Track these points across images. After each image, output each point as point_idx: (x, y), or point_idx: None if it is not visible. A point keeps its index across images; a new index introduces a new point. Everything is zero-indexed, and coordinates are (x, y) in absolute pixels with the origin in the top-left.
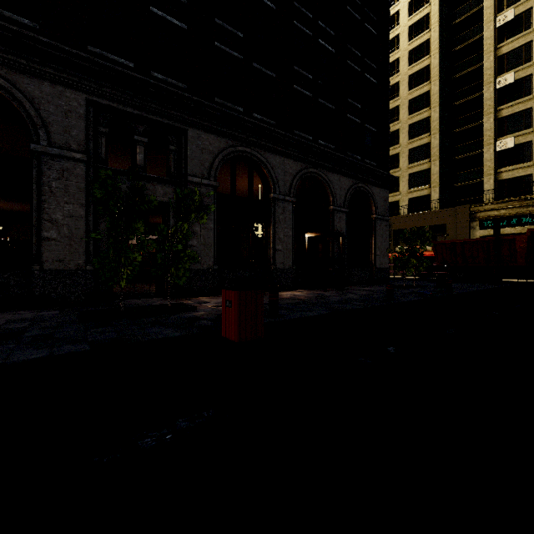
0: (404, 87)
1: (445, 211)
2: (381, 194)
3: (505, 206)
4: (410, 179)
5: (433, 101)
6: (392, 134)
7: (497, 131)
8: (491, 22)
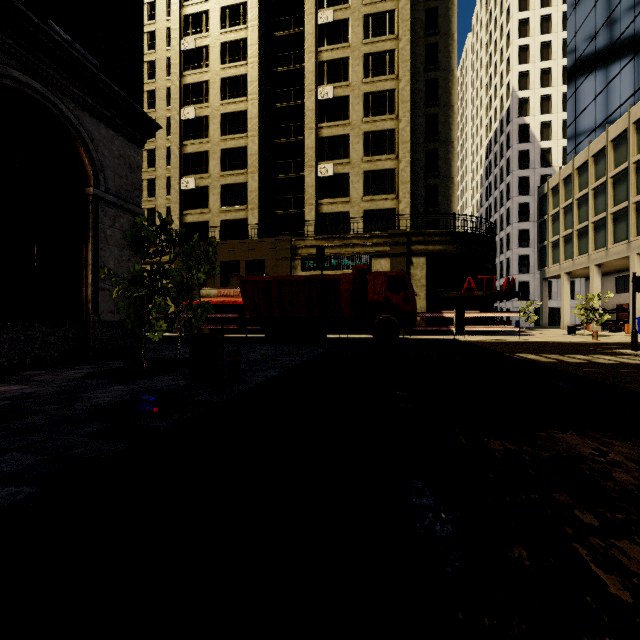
0: (215, 56)
1: (264, 242)
2: (119, 148)
3: (326, 243)
4: (223, 193)
5: (251, 90)
6: (199, 121)
7: (319, 153)
8: (313, 16)
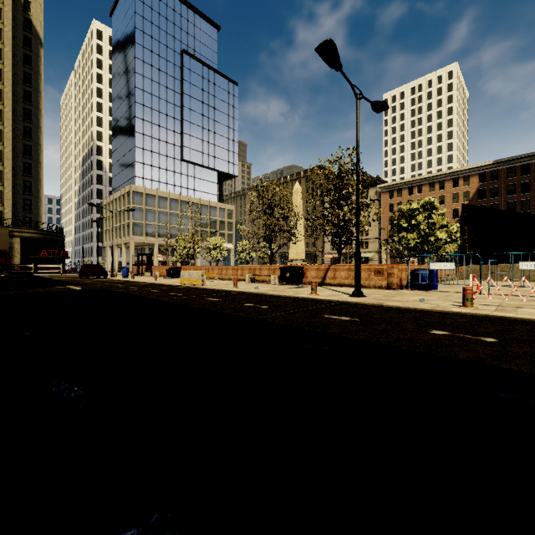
0: None
1: None
2: None
3: None
4: None
5: None
6: None
7: None
8: None
